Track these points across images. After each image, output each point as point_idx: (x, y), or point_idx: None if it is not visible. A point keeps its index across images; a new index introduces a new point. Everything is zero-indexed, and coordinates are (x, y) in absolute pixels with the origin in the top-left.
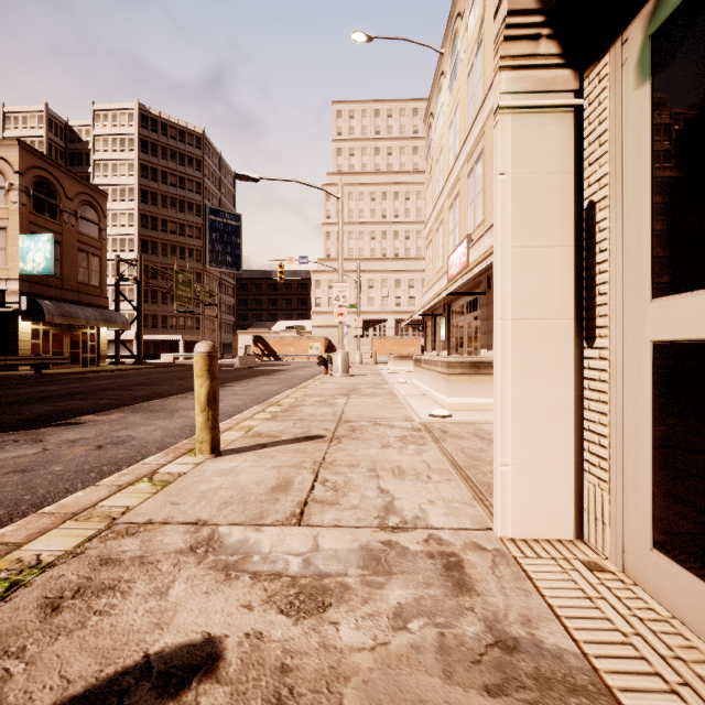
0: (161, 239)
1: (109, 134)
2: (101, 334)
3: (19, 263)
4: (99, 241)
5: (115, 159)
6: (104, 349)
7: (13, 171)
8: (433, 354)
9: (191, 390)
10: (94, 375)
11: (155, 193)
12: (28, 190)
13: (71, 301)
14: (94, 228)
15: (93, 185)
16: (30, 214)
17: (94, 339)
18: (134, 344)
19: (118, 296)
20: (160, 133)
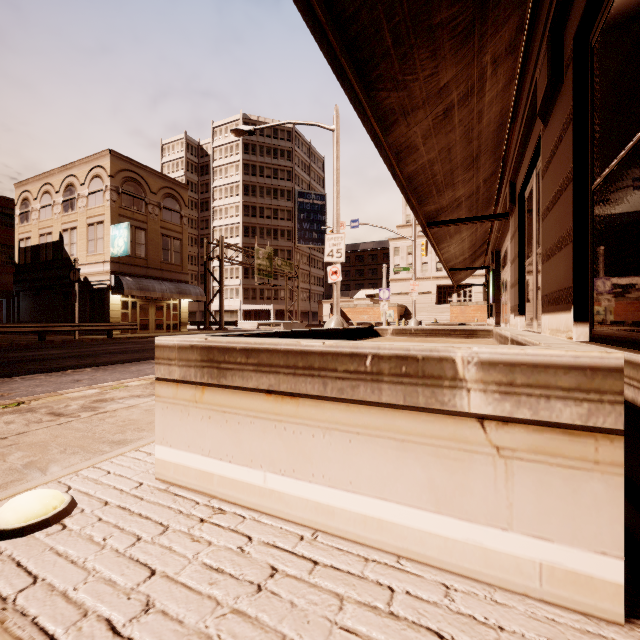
0: (259, 224)
1: (223, 145)
2: (182, 304)
3: (110, 249)
4: (180, 227)
5: (226, 163)
6: (184, 317)
7: (107, 175)
8: (489, 321)
9: (127, 361)
10: (149, 339)
11: (255, 186)
12: (118, 189)
13: (154, 277)
14: (175, 216)
15: (174, 180)
16: (120, 208)
17: (176, 309)
18: (239, 313)
19: (206, 273)
20: (258, 135)
